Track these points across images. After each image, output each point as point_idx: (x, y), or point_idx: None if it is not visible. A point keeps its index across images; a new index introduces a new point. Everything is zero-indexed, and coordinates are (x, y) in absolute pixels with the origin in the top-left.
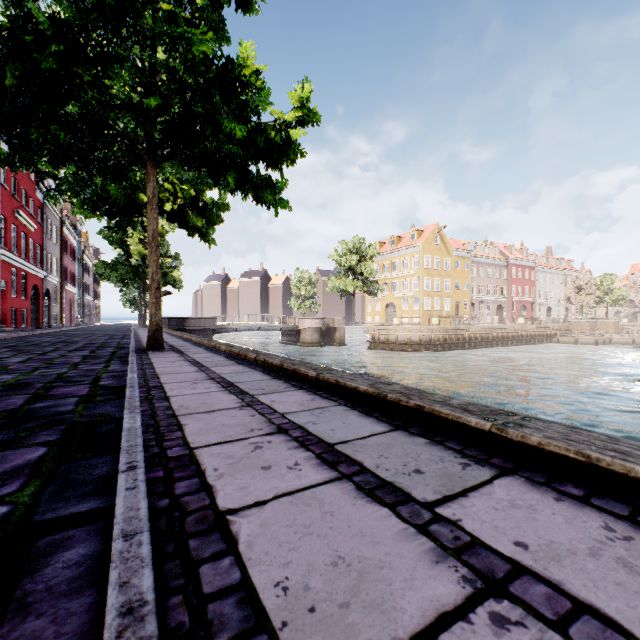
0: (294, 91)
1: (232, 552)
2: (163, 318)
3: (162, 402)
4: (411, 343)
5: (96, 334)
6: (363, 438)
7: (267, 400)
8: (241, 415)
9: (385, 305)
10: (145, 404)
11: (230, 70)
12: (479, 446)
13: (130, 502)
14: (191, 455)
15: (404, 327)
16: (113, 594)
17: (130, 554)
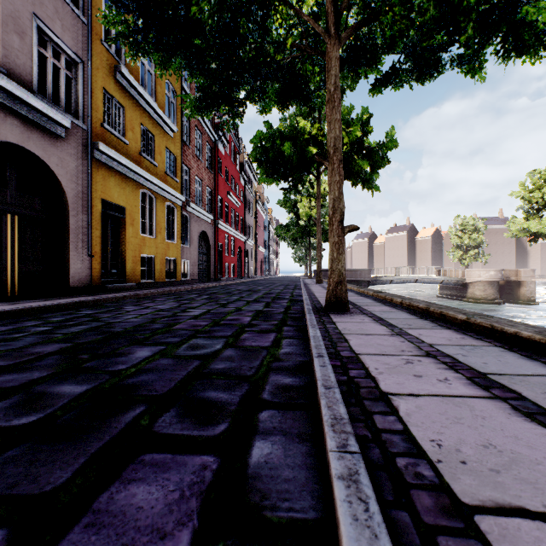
0: None
1: None
2: (324, 270)
3: None
4: None
5: (275, 283)
6: None
7: None
8: None
9: None
10: None
11: None
12: None
13: None
14: None
15: None
16: None
17: None
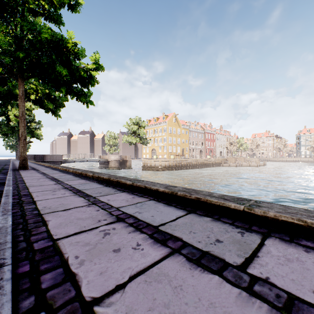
0: (91, 57)
1: (35, 205)
2: (31, 155)
3: (22, 184)
4: (161, 167)
5: None
6: (92, 188)
7: (67, 182)
8: (54, 186)
9: (151, 149)
10: (14, 185)
11: (61, 43)
12: (126, 188)
13: (6, 200)
14: (30, 194)
15: (158, 160)
16: (1, 209)
17: (6, 205)
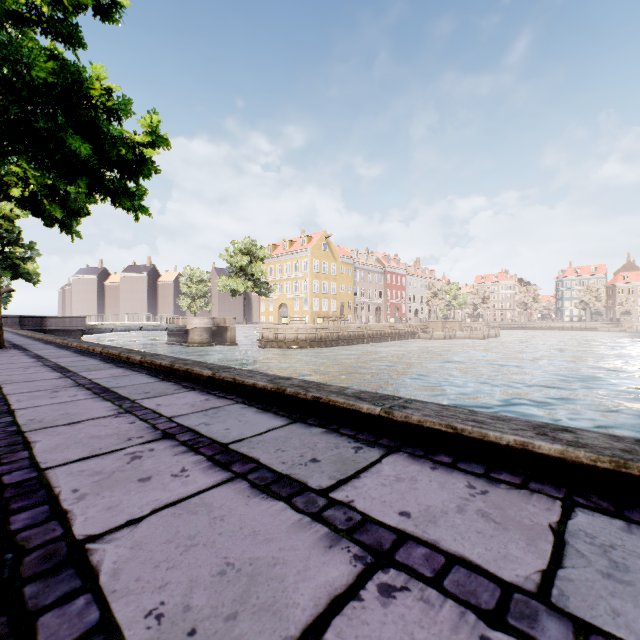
0: (142, 120)
1: (12, 416)
2: (12, 317)
3: None
4: (297, 341)
5: None
6: (134, 385)
7: (86, 374)
8: (56, 381)
9: (278, 305)
10: None
11: (77, 89)
12: (200, 383)
13: None
14: (3, 397)
15: (291, 326)
16: None
17: None
